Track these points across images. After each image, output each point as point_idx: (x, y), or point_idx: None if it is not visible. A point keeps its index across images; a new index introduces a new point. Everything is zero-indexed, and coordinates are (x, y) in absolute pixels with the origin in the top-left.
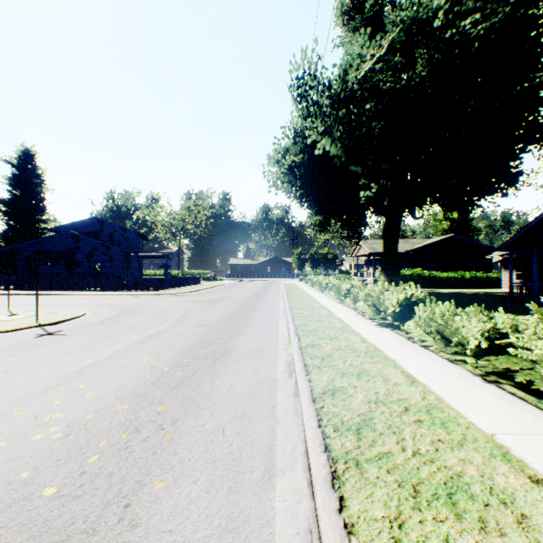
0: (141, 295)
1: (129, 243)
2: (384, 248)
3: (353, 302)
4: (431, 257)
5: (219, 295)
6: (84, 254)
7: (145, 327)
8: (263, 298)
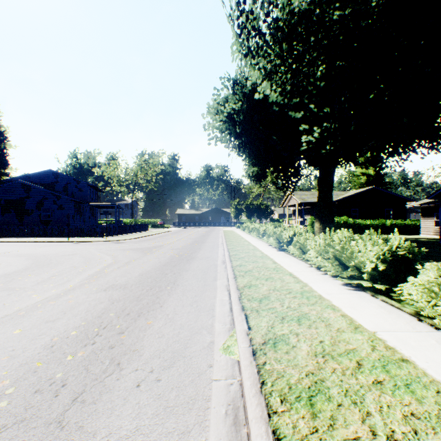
0: (80, 242)
1: (82, 193)
2: (319, 196)
3: (299, 251)
4: (354, 207)
5: (159, 242)
6: (34, 203)
7: (31, 292)
8: (202, 245)
